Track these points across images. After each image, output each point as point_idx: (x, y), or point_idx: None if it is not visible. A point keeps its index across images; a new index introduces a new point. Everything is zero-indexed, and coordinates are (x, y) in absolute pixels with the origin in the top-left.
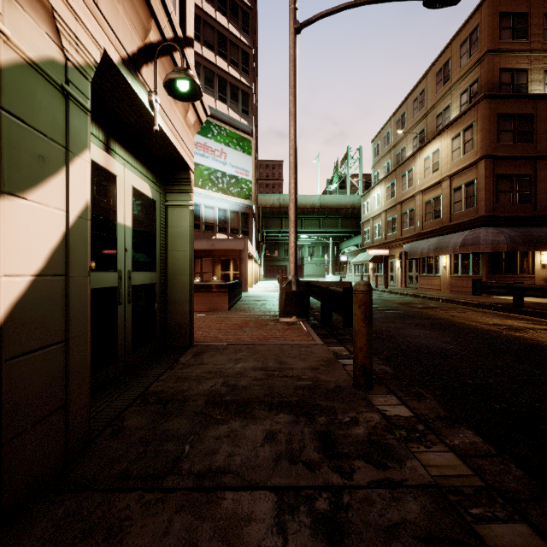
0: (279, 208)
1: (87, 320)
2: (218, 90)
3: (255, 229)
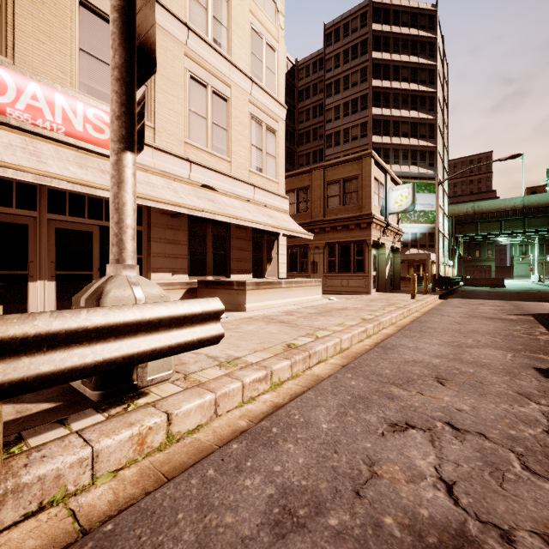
0: (473, 215)
1: (390, 278)
2: (411, 159)
3: (442, 240)
